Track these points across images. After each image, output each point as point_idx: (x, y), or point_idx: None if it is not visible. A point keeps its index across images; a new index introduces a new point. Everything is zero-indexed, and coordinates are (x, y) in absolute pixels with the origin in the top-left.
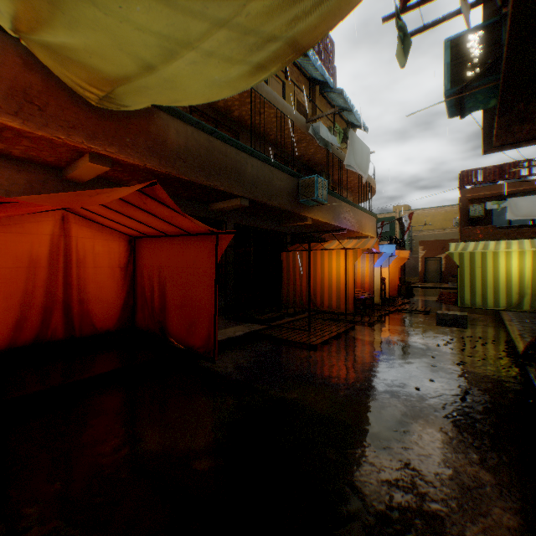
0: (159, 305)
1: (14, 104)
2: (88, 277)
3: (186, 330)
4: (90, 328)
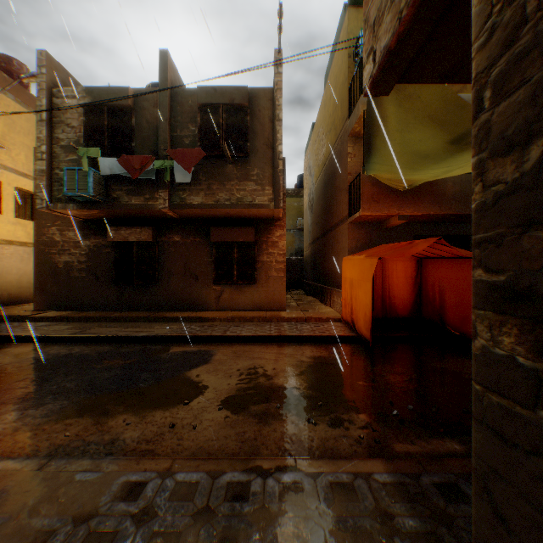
0: (438, 304)
1: (367, 204)
2: (393, 284)
3: (459, 322)
4: (394, 314)
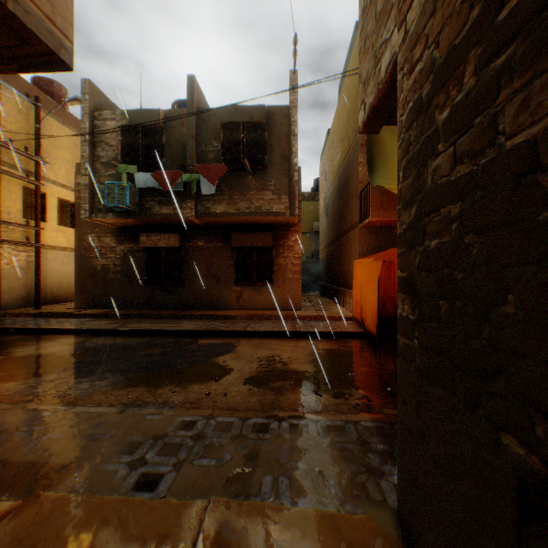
0: None
1: (376, 211)
2: None
3: None
4: None
